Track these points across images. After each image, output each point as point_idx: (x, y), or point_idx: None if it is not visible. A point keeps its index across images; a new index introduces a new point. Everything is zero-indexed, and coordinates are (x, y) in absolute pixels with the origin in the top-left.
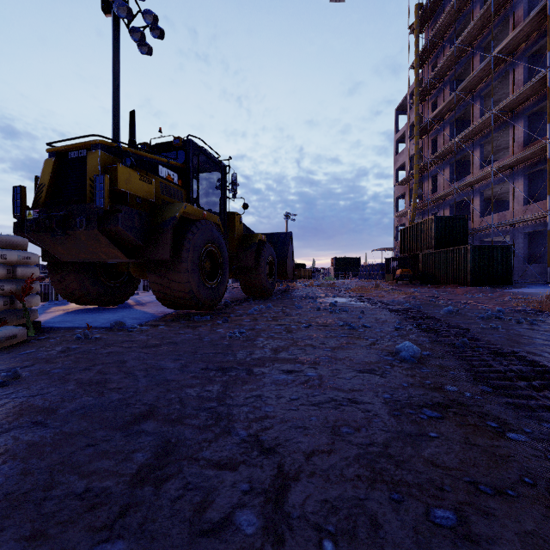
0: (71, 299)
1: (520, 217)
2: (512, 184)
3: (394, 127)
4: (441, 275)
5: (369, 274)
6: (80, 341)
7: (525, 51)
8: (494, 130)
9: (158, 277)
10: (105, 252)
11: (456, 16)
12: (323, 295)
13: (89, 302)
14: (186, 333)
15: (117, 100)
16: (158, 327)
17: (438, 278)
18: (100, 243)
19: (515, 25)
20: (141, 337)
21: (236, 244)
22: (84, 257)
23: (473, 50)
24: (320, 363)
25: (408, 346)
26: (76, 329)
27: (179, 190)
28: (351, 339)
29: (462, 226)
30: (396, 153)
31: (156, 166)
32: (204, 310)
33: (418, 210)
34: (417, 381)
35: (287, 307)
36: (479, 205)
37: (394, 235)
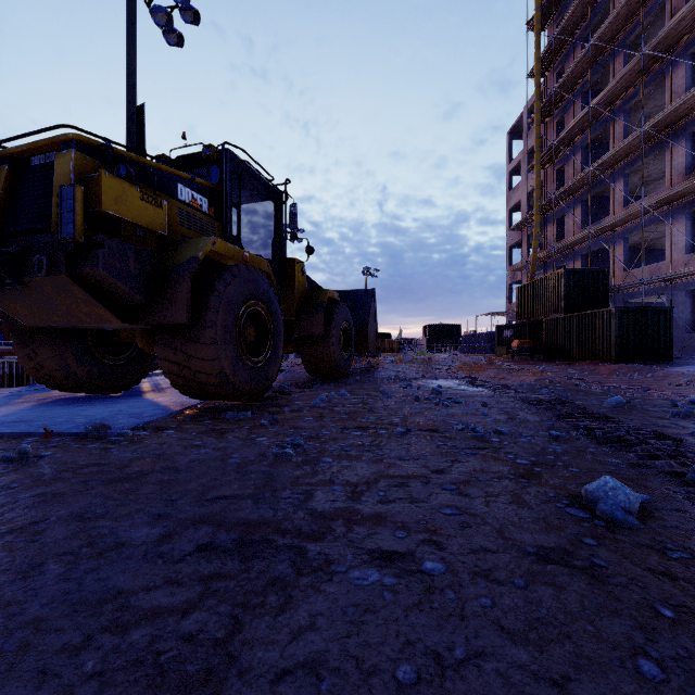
0: (50, 384)
1: (682, 270)
2: (671, 225)
3: (507, 155)
4: (573, 348)
5: (473, 346)
6: (6, 466)
7: (688, 47)
8: (644, 154)
9: (171, 351)
10: (86, 312)
11: (591, 5)
12: (418, 375)
13: (76, 388)
14: (203, 444)
15: (132, 105)
16: (163, 433)
17: (570, 351)
18: (76, 298)
19: (673, 12)
20: (122, 455)
21: (297, 304)
22: (58, 320)
23: (615, 47)
24: (445, 529)
25: (614, 488)
26: (28, 436)
27: (209, 222)
28: (485, 461)
29: (602, 282)
30: (509, 189)
31: (174, 184)
32: (244, 401)
33: (539, 262)
34: (687, 599)
35: (369, 394)
36: (622, 255)
37: (507, 295)
